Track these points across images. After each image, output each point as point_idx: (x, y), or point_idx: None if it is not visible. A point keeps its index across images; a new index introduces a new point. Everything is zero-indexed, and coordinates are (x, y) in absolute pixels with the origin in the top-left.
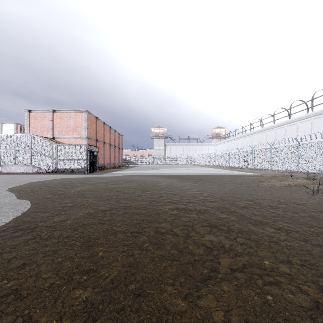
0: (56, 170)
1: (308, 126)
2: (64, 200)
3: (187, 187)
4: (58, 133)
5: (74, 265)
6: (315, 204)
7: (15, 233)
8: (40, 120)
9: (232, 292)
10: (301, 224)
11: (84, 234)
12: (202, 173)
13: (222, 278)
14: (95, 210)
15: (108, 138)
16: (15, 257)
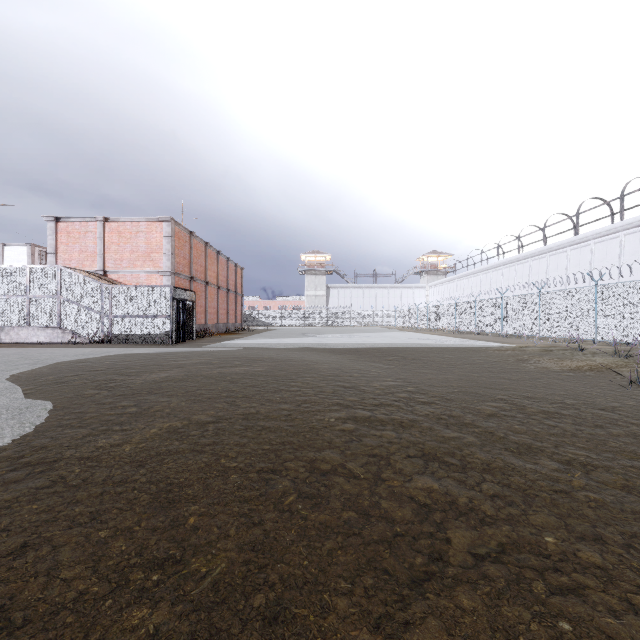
0: (110, 338)
1: (613, 250)
2: (121, 401)
3: (374, 374)
4: (115, 265)
5: (133, 547)
6: (637, 408)
7: (12, 474)
8: (78, 237)
9: (481, 613)
10: (613, 453)
11: (158, 476)
12: (403, 345)
13: (457, 577)
14: (184, 423)
15: (214, 273)
16: (6, 529)
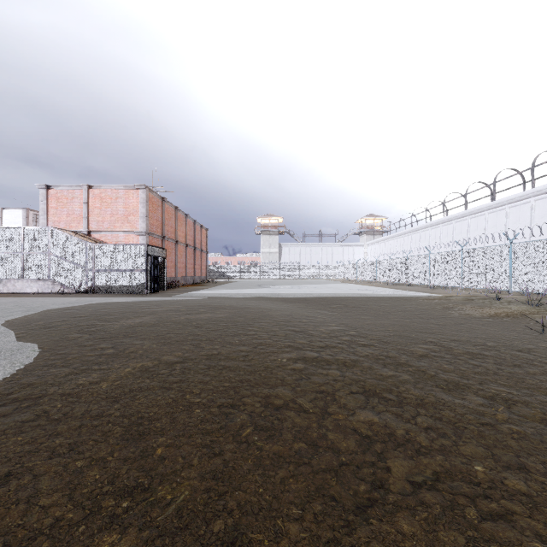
0: (93, 289)
1: (525, 213)
2: (100, 343)
3: (320, 320)
4: (97, 226)
5: (106, 476)
6: None
7: (1, 409)
8: (66, 202)
9: (419, 538)
10: (531, 389)
11: (130, 411)
12: (345, 294)
13: (397, 503)
14: (155, 363)
15: (182, 233)
16: None
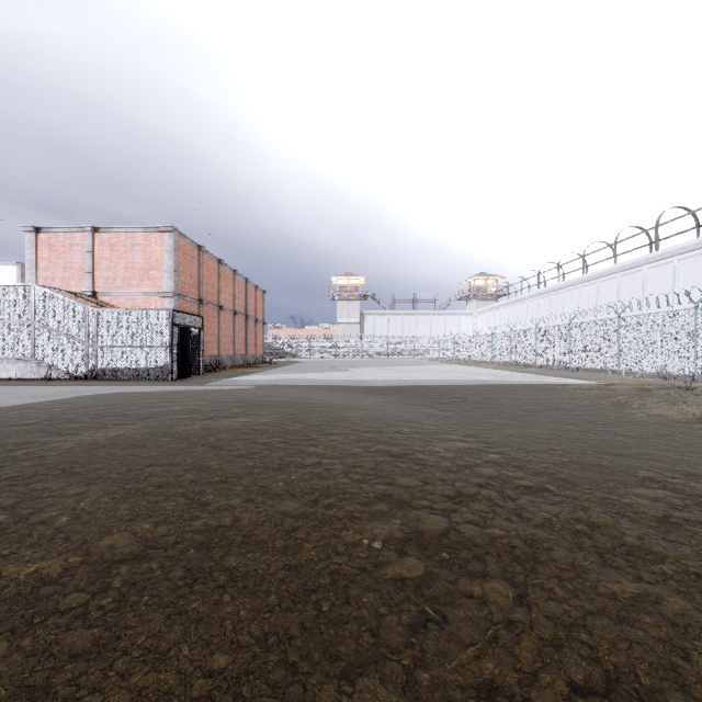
0: (96, 373)
1: (701, 267)
2: None
3: (430, 427)
4: (106, 284)
5: None
6: None
7: None
8: (63, 251)
9: None
10: None
11: None
12: (456, 381)
13: None
14: (72, 562)
15: (229, 296)
16: None
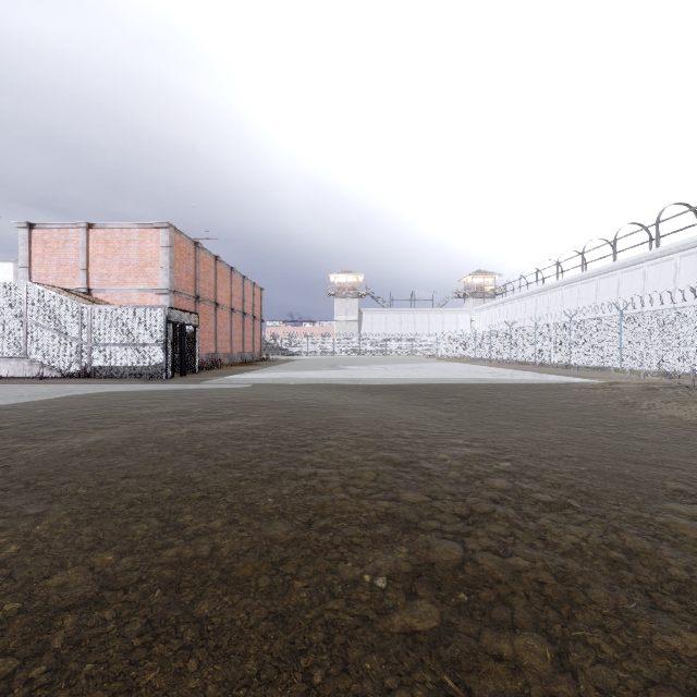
0: (89, 372)
1: None
2: None
3: (433, 430)
4: (101, 281)
5: None
6: None
7: None
8: (57, 248)
9: None
10: None
11: None
12: (457, 380)
13: None
14: (8, 609)
15: (226, 293)
16: None
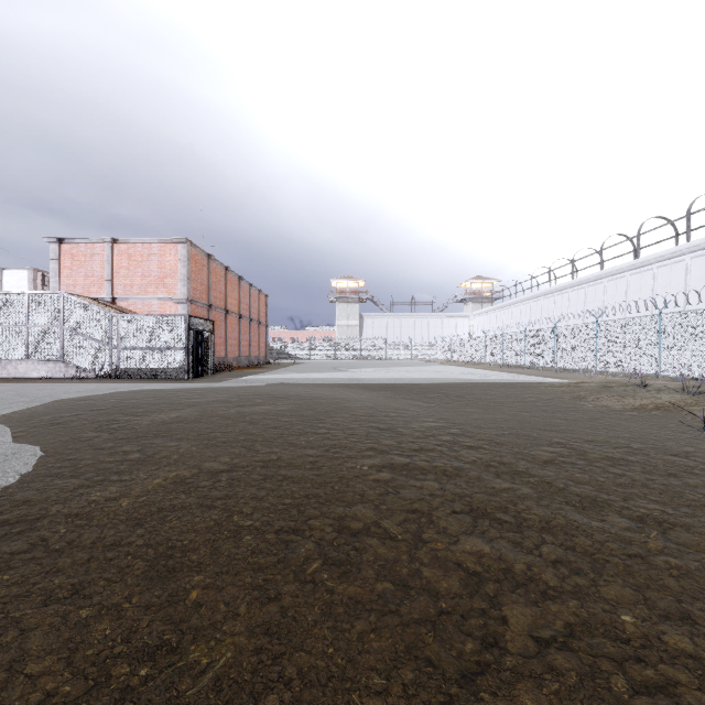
0: (119, 373)
1: (678, 274)
2: (123, 445)
3: (413, 413)
4: (124, 291)
5: (120, 630)
6: None
7: None
8: (84, 261)
9: None
10: (692, 507)
11: (157, 538)
12: (444, 380)
13: (517, 670)
14: (194, 471)
15: (235, 300)
16: None
